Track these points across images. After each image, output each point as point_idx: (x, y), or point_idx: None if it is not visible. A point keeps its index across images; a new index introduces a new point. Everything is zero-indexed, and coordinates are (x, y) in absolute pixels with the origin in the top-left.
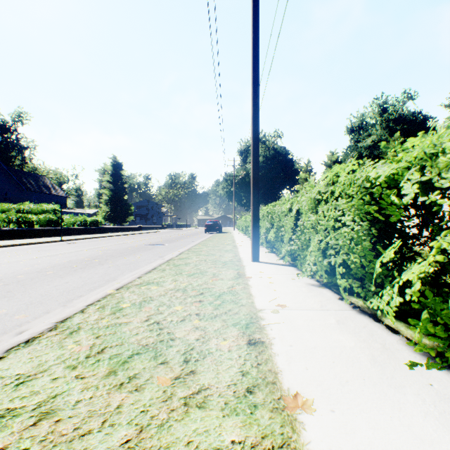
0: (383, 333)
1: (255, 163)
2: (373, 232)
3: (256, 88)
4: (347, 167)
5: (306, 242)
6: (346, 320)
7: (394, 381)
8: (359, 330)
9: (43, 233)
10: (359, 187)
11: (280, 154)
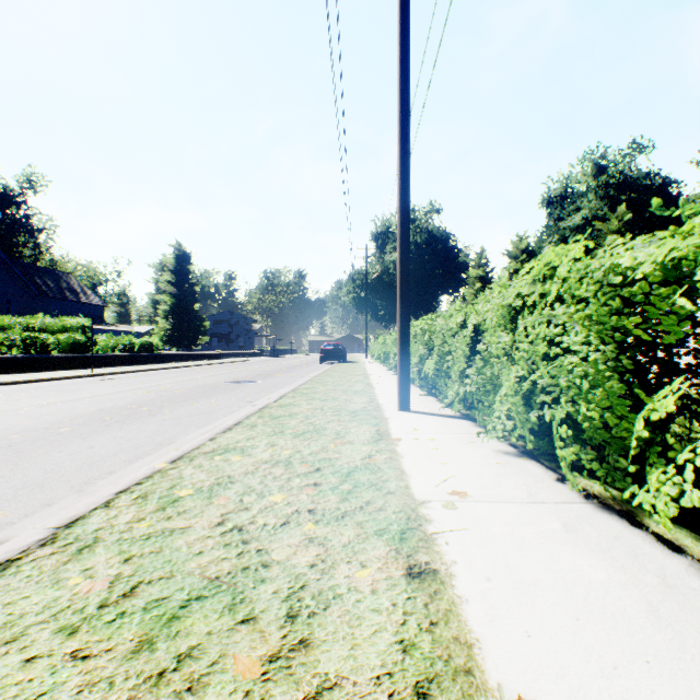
0: (655, 552)
1: (404, 249)
2: (625, 364)
3: (405, 125)
4: (573, 250)
5: (492, 379)
6: (579, 523)
7: None
8: (609, 544)
9: (65, 364)
10: (599, 284)
11: (437, 239)
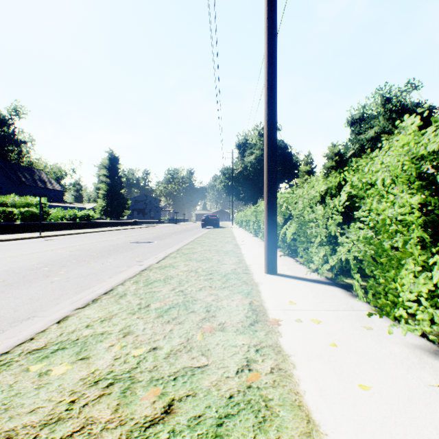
0: None
1: (271, 125)
2: None
3: (272, 12)
4: None
5: (387, 251)
6: None
7: None
8: None
9: (25, 228)
10: None
11: (278, 147)
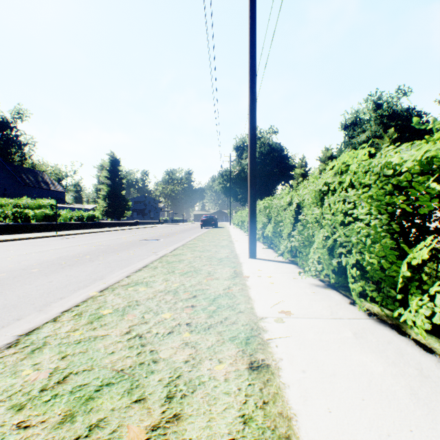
0: (415, 352)
1: (252, 155)
2: (394, 228)
3: (253, 76)
4: (360, 154)
5: (308, 238)
6: (364, 332)
7: None
8: (384, 347)
9: (40, 228)
10: (377, 175)
11: (275, 150)
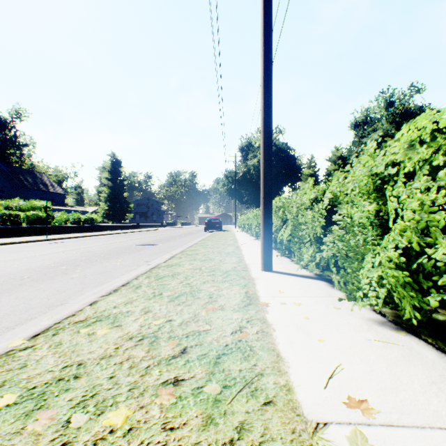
0: None
1: (267, 139)
2: None
3: (268, 38)
4: None
5: (355, 248)
6: None
7: None
8: None
9: (31, 232)
10: None
11: (282, 150)
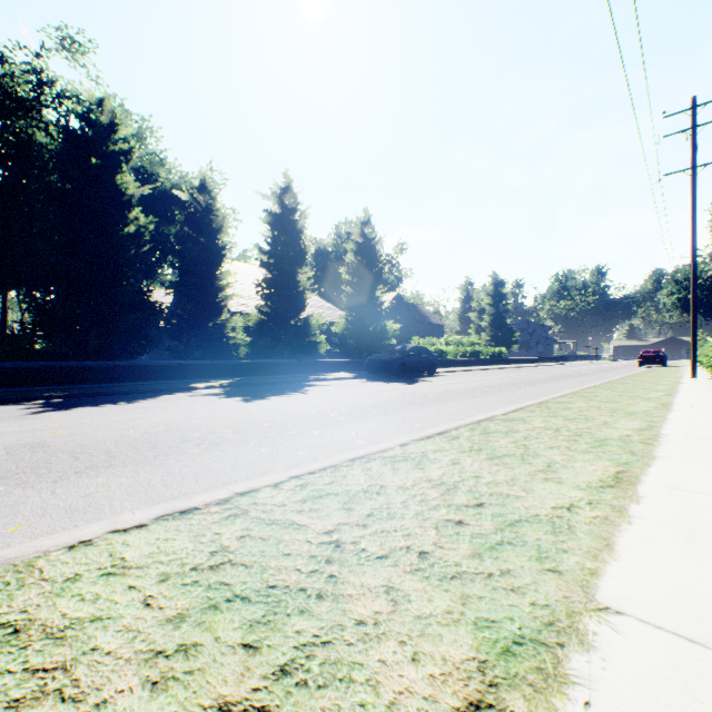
0: None
1: (693, 319)
2: None
3: (693, 274)
4: None
5: None
6: None
7: (708, 384)
8: None
9: (475, 363)
10: None
11: None
